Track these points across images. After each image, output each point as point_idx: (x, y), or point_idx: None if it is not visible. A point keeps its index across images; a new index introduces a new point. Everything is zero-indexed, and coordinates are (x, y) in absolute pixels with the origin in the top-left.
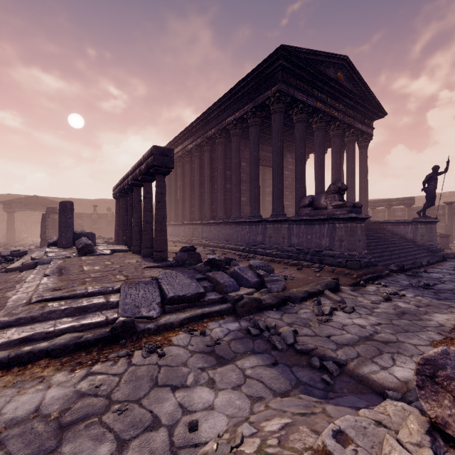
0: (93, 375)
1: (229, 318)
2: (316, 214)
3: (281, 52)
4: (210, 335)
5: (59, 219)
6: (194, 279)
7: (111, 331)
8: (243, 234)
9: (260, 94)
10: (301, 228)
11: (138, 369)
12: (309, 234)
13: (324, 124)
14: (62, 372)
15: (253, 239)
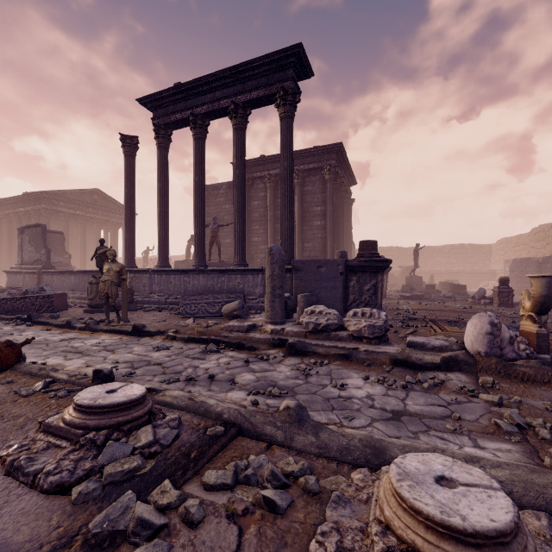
0: None
1: None
2: None
3: (43, 193)
4: None
5: None
6: None
7: None
8: None
9: (37, 205)
10: None
11: None
12: None
13: (85, 221)
14: None
15: None
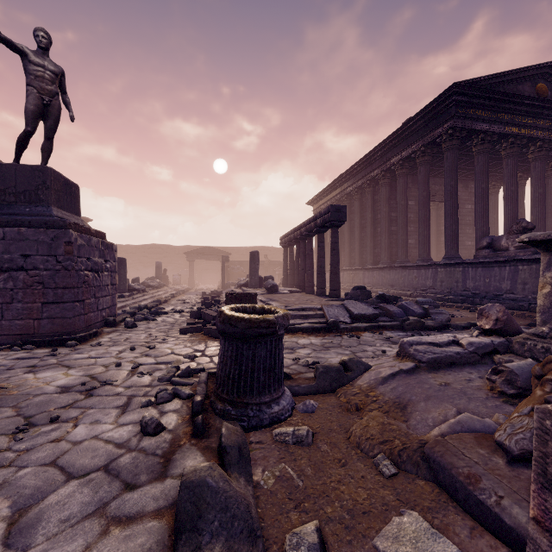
0: (326, 339)
1: (398, 330)
2: (495, 256)
3: (453, 90)
4: (385, 335)
5: (250, 265)
6: (370, 306)
7: (327, 325)
8: (410, 279)
9: (430, 132)
10: (477, 271)
11: (348, 340)
12: (487, 277)
13: (517, 149)
14: (311, 337)
15: (422, 284)
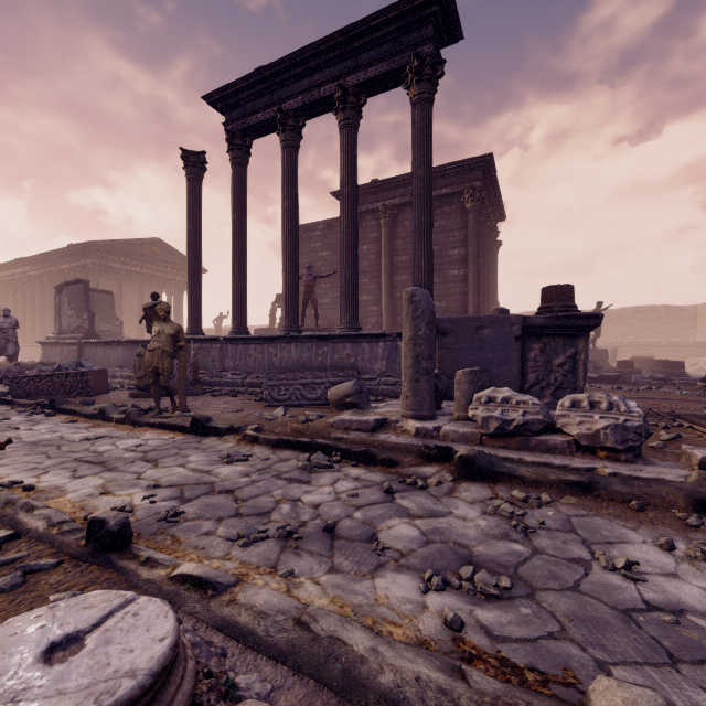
0: None
1: None
2: None
3: (90, 244)
4: None
5: None
6: None
7: None
8: None
9: (84, 260)
10: None
11: None
12: None
13: (142, 280)
14: None
15: None
